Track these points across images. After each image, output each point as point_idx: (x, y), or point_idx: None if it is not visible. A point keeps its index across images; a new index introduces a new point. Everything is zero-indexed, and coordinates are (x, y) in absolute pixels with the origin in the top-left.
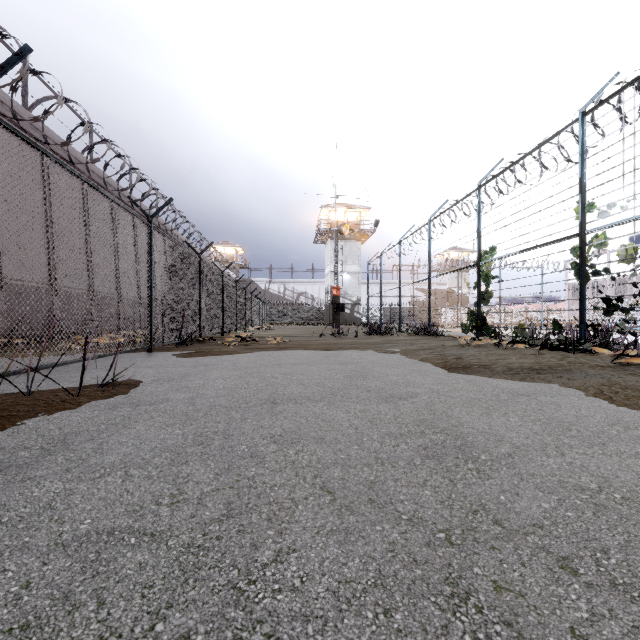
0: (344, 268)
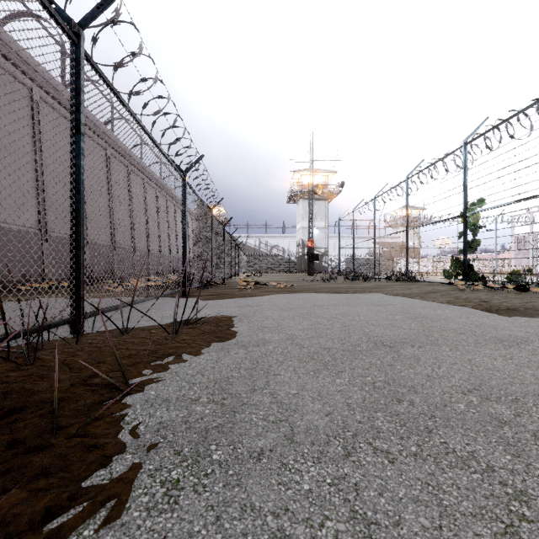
0: (313, 224)
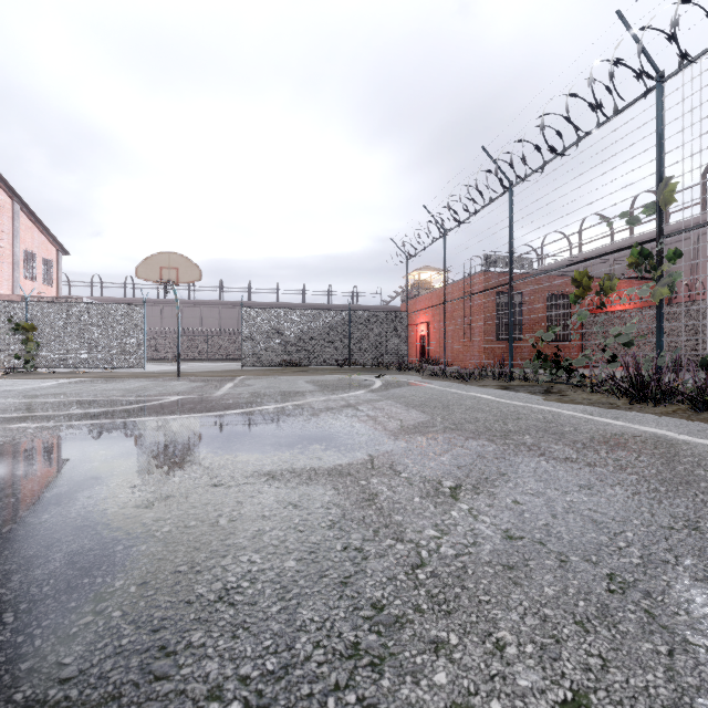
0: None
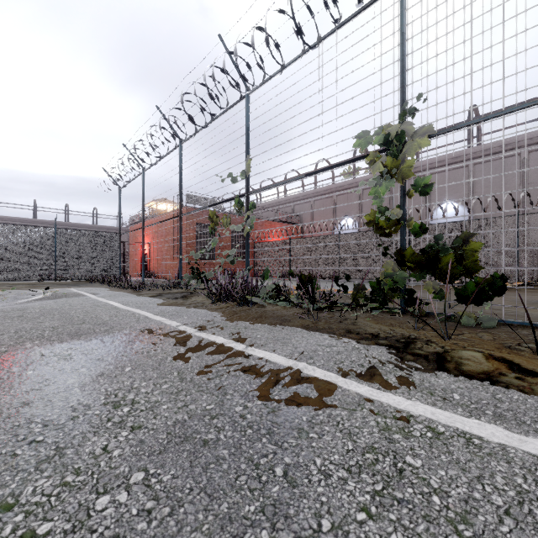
0: None
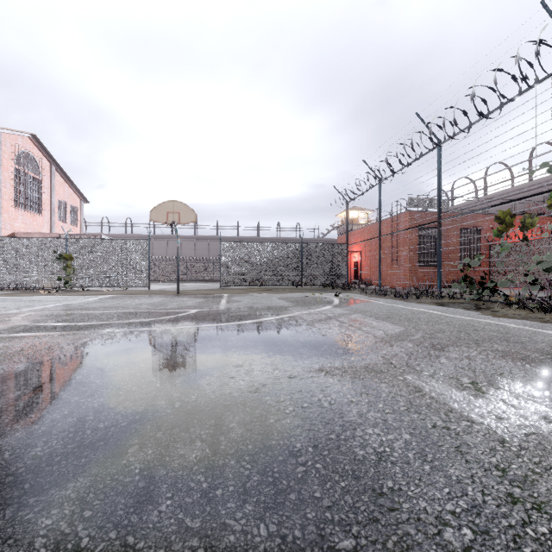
0: None
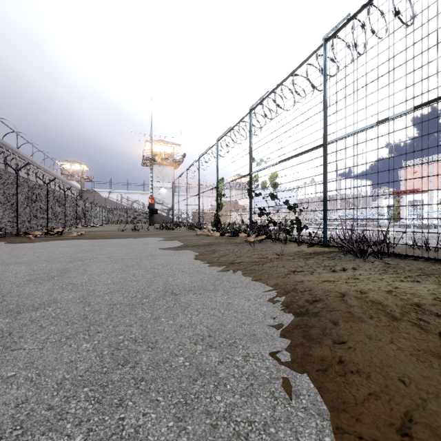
0: (162, 184)
